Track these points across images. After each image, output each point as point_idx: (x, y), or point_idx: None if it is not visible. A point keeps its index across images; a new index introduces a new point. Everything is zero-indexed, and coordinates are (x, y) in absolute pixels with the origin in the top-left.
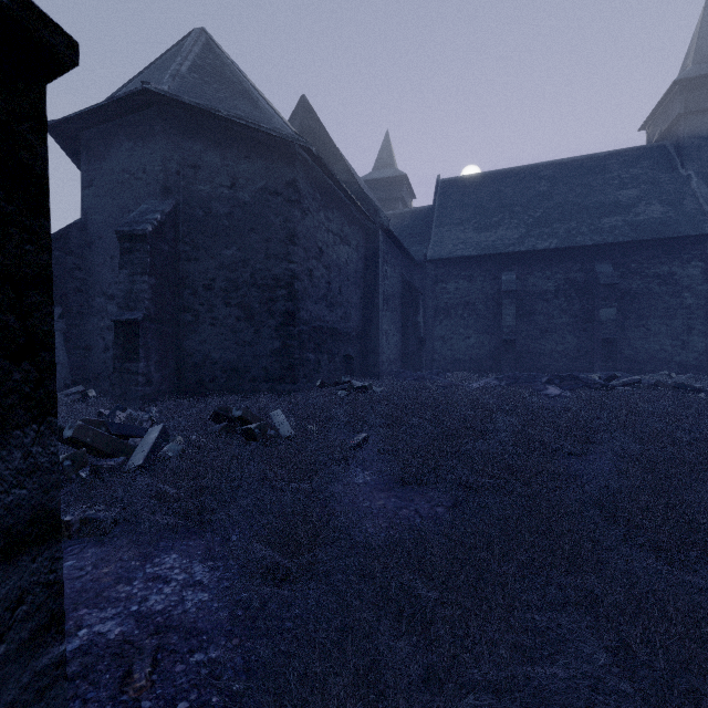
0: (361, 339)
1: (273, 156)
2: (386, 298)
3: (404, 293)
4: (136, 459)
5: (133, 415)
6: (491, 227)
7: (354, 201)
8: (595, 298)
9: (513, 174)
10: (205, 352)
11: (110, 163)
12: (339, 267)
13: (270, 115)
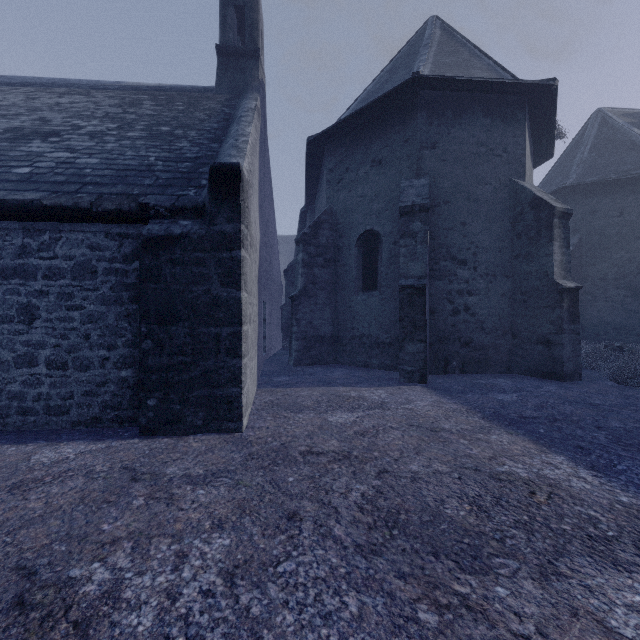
0: None
1: None
2: None
3: None
4: None
5: None
6: None
7: None
8: None
9: None
10: (599, 317)
11: None
12: None
13: None
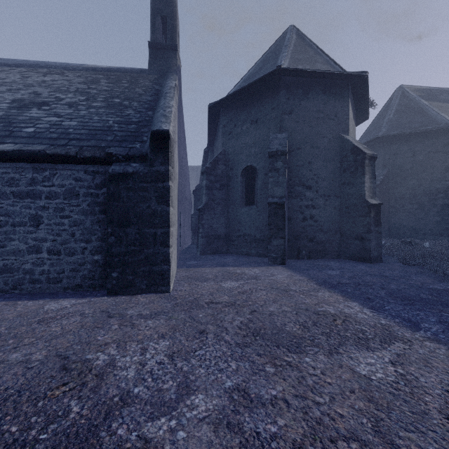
0: None
1: (435, 136)
2: None
3: None
4: None
5: None
6: None
7: None
8: None
9: None
10: (400, 222)
11: None
12: None
13: (434, 117)
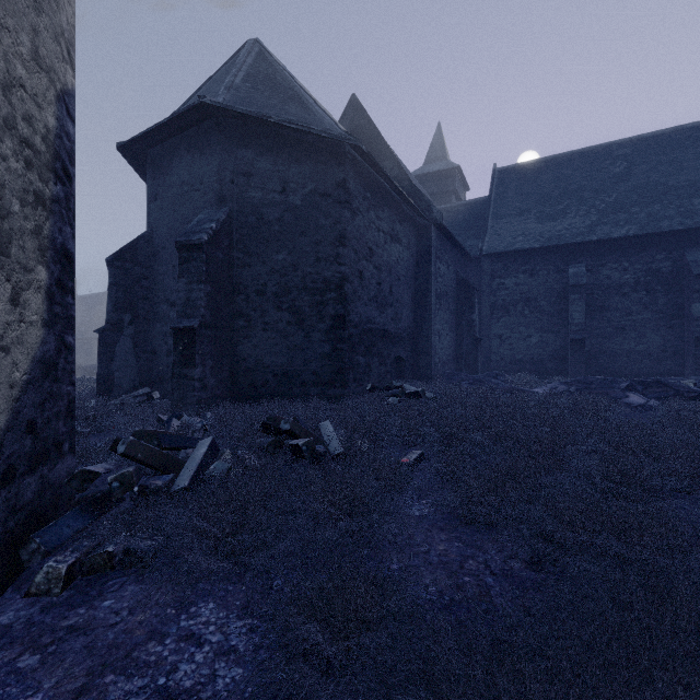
0: (412, 339)
1: (323, 158)
2: (439, 296)
3: (458, 290)
4: (183, 479)
5: (188, 421)
6: (556, 216)
7: (405, 198)
8: (686, 290)
9: (582, 156)
10: (257, 356)
11: (172, 177)
12: (389, 266)
13: (320, 117)
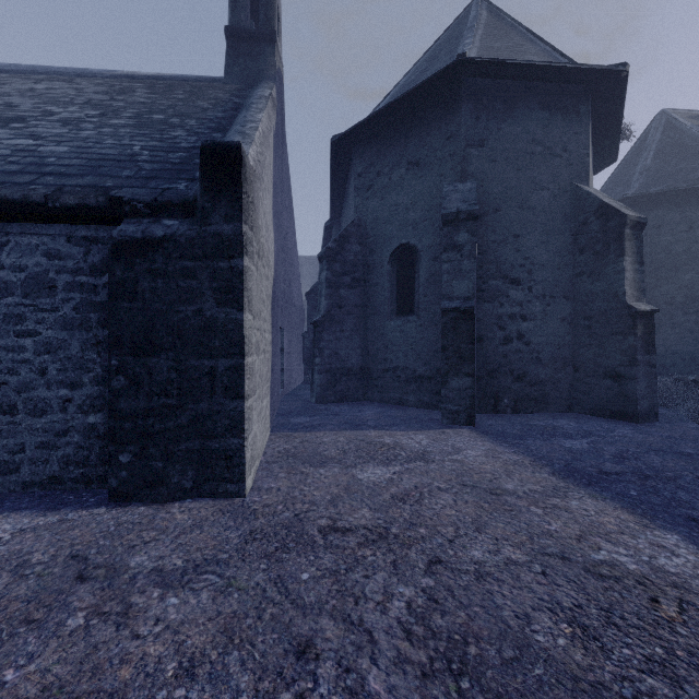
0: None
1: None
2: None
3: None
4: None
5: None
6: None
7: None
8: None
9: None
10: (666, 346)
11: None
12: None
13: None
